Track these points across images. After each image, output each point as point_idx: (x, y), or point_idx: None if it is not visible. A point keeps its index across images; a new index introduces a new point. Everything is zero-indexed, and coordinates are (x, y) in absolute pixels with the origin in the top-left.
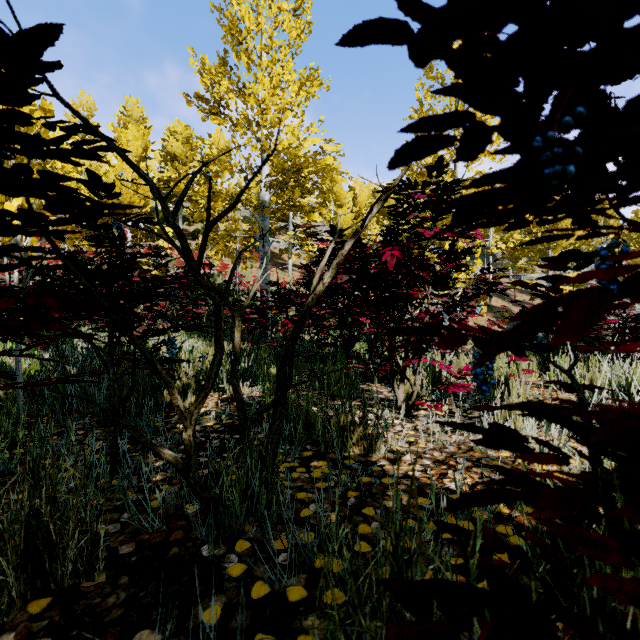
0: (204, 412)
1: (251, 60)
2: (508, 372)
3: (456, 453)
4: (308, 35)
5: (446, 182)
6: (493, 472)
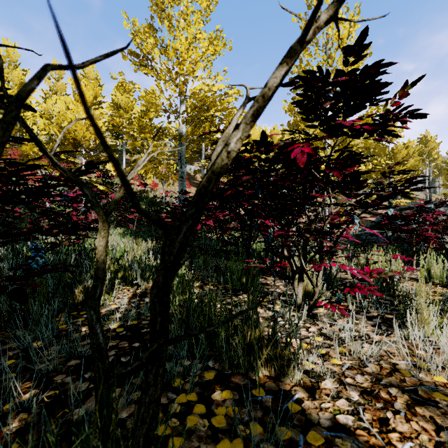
0: (110, 313)
1: (171, 24)
2: (392, 269)
3: (381, 375)
4: (215, 6)
5: (365, 67)
6: (447, 417)
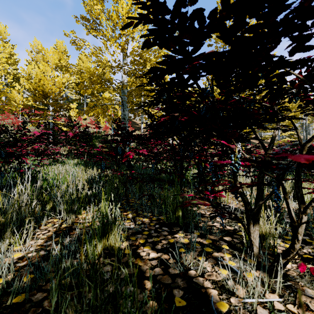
0: None
1: None
2: None
3: None
4: None
5: None
6: None
